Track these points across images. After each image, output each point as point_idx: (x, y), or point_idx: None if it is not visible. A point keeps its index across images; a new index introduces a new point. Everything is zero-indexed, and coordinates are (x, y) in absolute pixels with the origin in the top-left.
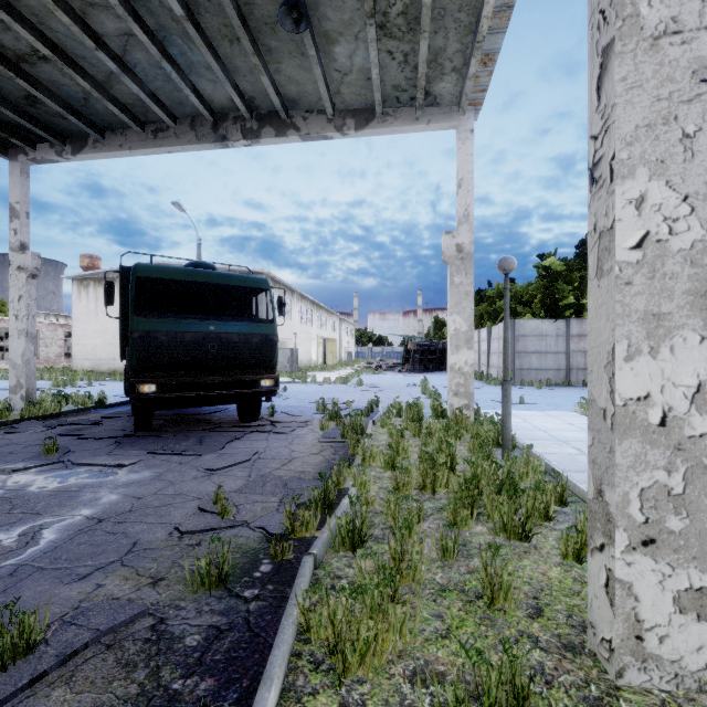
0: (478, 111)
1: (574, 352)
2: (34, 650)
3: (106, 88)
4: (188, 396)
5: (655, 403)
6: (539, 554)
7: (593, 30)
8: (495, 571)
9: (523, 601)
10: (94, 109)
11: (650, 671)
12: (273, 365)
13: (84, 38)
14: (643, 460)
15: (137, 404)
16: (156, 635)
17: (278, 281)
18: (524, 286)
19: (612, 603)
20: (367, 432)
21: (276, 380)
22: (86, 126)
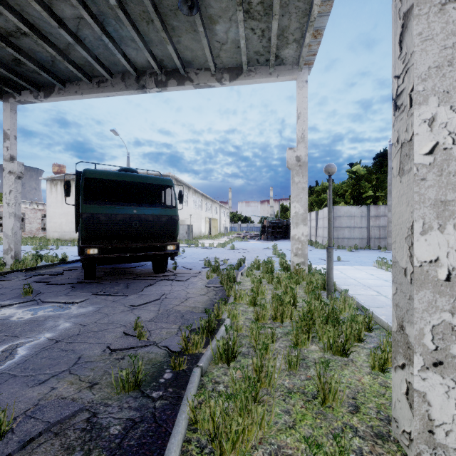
0: (311, 68)
1: (373, 227)
2: (3, 437)
3: (66, 54)
4: (119, 256)
5: (442, 265)
6: (355, 365)
7: (396, 1)
8: (326, 380)
9: (345, 400)
10: (58, 68)
11: (438, 455)
12: (175, 235)
13: (50, 20)
14: (434, 305)
15: (85, 262)
16: (90, 426)
17: (180, 181)
18: (339, 184)
19: (411, 407)
20: (237, 280)
21: (177, 246)
22: (53, 79)
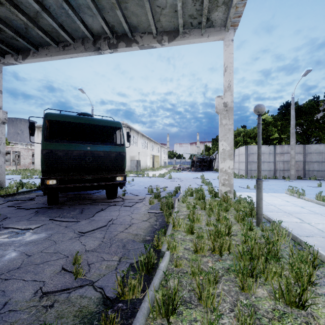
0: (235, 29)
1: (278, 162)
2: None
3: (36, 22)
4: (75, 186)
5: None
6: None
7: None
8: None
9: None
10: (31, 34)
11: None
12: (123, 168)
13: None
14: None
15: (46, 191)
16: None
17: (131, 127)
18: (251, 129)
19: None
20: (175, 206)
21: (125, 177)
22: (28, 44)
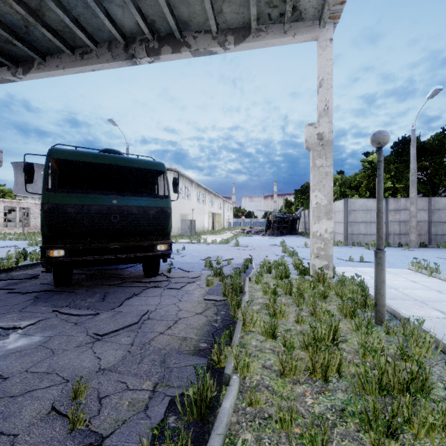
0: (335, 24)
1: (392, 222)
2: None
3: (40, 16)
4: (94, 259)
5: None
6: None
7: None
8: None
9: None
10: (34, 36)
11: None
12: (167, 232)
13: None
14: None
15: (48, 267)
16: None
17: (182, 174)
18: (352, 176)
19: None
20: (245, 290)
21: (170, 245)
22: (30, 50)
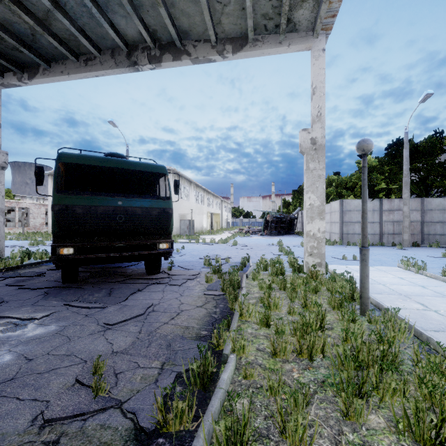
0: (328, 35)
1: (386, 222)
2: None
3: (46, 25)
4: (100, 256)
5: None
6: None
7: None
8: None
9: None
10: (40, 44)
11: None
12: (169, 232)
13: None
14: None
15: (58, 264)
16: None
17: (181, 175)
18: (347, 177)
19: None
20: (242, 286)
21: (171, 244)
22: (36, 57)
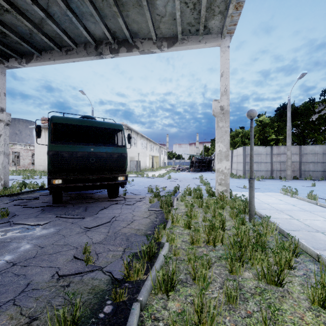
0: (231, 36)
1: (275, 162)
2: None
3: (40, 28)
4: (79, 185)
5: None
6: (292, 298)
7: None
8: None
9: None
10: (35, 39)
11: None
12: (124, 169)
13: None
14: None
15: (52, 190)
16: None
17: (131, 128)
18: (249, 130)
19: None
20: (174, 205)
21: (126, 177)
22: (32, 48)
